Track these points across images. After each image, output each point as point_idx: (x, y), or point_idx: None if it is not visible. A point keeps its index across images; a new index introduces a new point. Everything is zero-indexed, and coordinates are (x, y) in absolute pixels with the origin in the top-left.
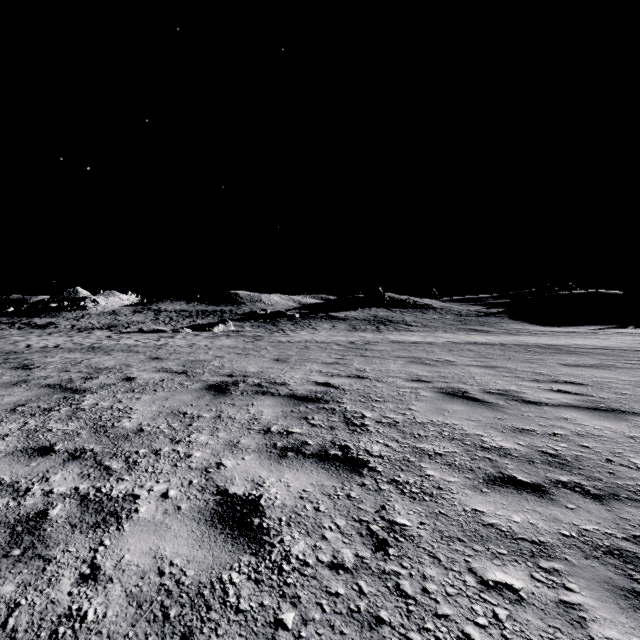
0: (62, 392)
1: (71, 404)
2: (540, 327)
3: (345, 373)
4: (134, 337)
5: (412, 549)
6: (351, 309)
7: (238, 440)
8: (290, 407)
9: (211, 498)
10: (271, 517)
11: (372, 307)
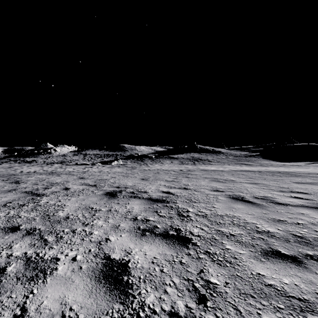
0: (31, 195)
1: (34, 202)
2: (278, 162)
3: (178, 186)
4: (73, 167)
5: (222, 302)
6: (180, 153)
7: (119, 224)
8: (148, 205)
9: (100, 261)
10: (134, 276)
11: (191, 152)
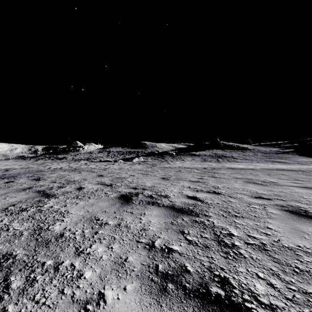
0: (41, 196)
1: (38, 206)
2: None
3: (205, 189)
4: (96, 164)
5: None
6: (202, 150)
7: (126, 256)
8: (170, 218)
9: None
10: None
11: (213, 149)
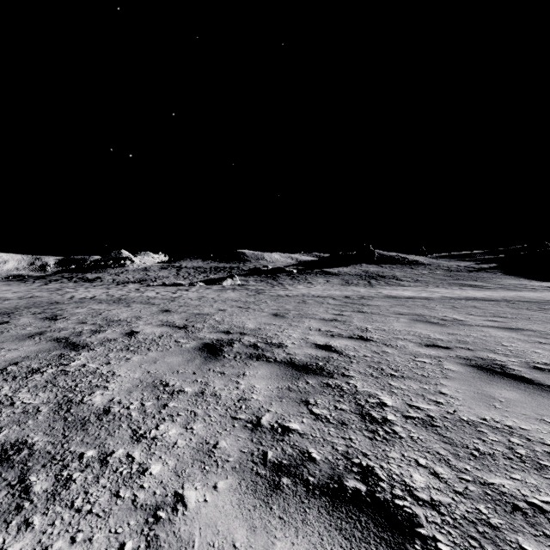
0: (63, 348)
1: (60, 364)
2: (538, 282)
3: (346, 333)
4: (157, 290)
5: None
6: (343, 265)
7: (216, 441)
8: (287, 381)
9: None
10: None
11: (363, 263)
